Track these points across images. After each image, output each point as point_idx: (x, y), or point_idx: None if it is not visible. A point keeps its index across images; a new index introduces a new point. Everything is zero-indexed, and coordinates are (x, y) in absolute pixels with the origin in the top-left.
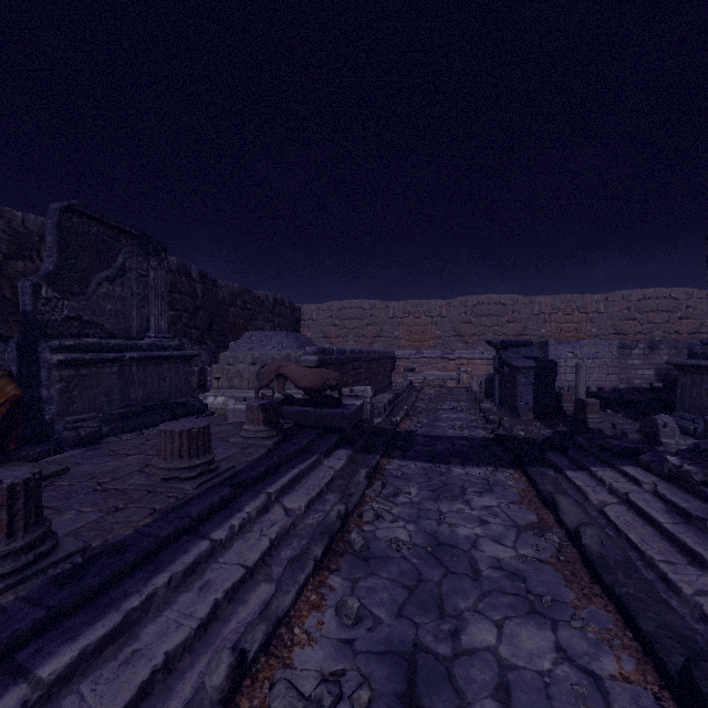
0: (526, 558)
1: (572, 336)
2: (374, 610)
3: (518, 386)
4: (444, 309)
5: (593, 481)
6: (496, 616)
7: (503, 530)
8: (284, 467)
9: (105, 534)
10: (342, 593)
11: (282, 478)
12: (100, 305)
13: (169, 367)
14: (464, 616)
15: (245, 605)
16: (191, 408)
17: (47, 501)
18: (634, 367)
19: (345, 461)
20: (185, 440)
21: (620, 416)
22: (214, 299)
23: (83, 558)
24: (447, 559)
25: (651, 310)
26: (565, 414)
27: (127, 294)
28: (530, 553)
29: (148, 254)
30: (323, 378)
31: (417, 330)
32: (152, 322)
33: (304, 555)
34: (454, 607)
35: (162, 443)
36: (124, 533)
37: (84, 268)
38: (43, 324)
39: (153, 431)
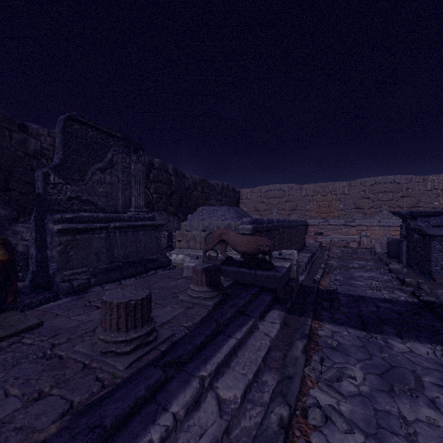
0: None
1: None
2: None
3: (432, 252)
4: (346, 188)
5: None
6: None
7: None
8: (221, 335)
9: None
10: None
11: (218, 352)
12: (94, 189)
13: (144, 233)
14: None
15: None
16: (159, 263)
17: None
18: None
19: (279, 326)
20: (122, 313)
21: None
22: (183, 186)
23: None
24: None
25: None
26: None
27: (115, 181)
28: None
29: (130, 152)
30: (257, 245)
31: (324, 204)
32: (132, 200)
33: None
34: None
35: (103, 312)
36: None
37: (83, 161)
38: (52, 202)
39: (128, 282)
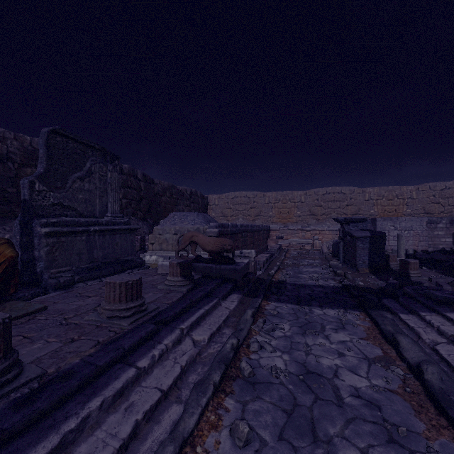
0: (378, 388)
1: (393, 215)
2: (260, 432)
3: (357, 250)
4: (302, 197)
5: (423, 323)
6: (360, 444)
7: (357, 362)
8: (194, 308)
9: (59, 362)
10: (234, 414)
11: (192, 316)
12: (74, 195)
13: (120, 236)
14: (333, 442)
15: (159, 425)
16: (135, 263)
17: (26, 332)
18: (439, 236)
19: (237, 303)
20: (123, 289)
21: (433, 272)
22: (152, 191)
23: (39, 383)
24: (315, 386)
25: (450, 196)
26: (392, 269)
27: (93, 188)
28: (381, 384)
29: (107, 162)
30: (221, 244)
31: (284, 211)
32: (109, 206)
33: (206, 381)
34: (324, 433)
35: (107, 291)
36: (73, 362)
37: (64, 171)
38: (37, 208)
39: None
